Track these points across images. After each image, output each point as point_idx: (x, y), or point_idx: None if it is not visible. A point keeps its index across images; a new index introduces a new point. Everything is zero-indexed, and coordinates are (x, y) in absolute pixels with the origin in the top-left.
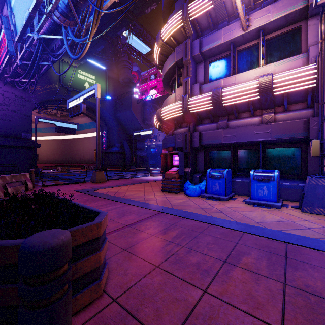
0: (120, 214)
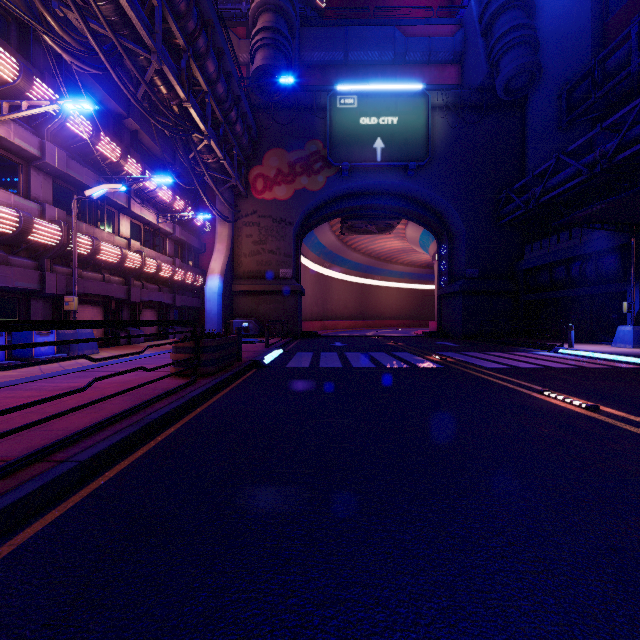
0: (90, 377)
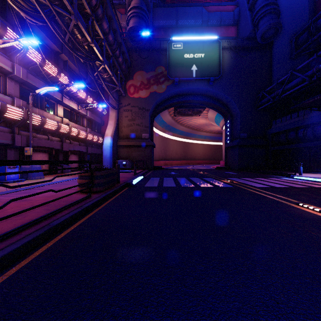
0: (31, 193)
